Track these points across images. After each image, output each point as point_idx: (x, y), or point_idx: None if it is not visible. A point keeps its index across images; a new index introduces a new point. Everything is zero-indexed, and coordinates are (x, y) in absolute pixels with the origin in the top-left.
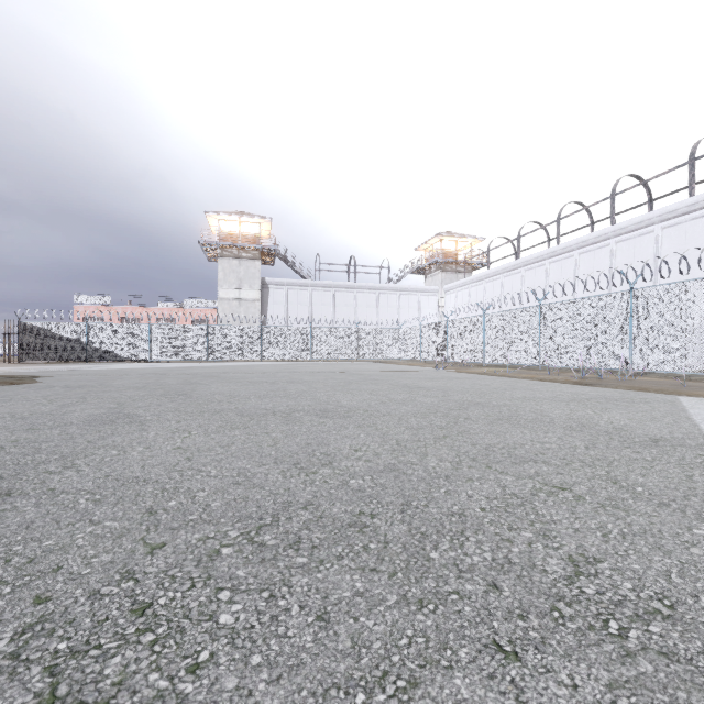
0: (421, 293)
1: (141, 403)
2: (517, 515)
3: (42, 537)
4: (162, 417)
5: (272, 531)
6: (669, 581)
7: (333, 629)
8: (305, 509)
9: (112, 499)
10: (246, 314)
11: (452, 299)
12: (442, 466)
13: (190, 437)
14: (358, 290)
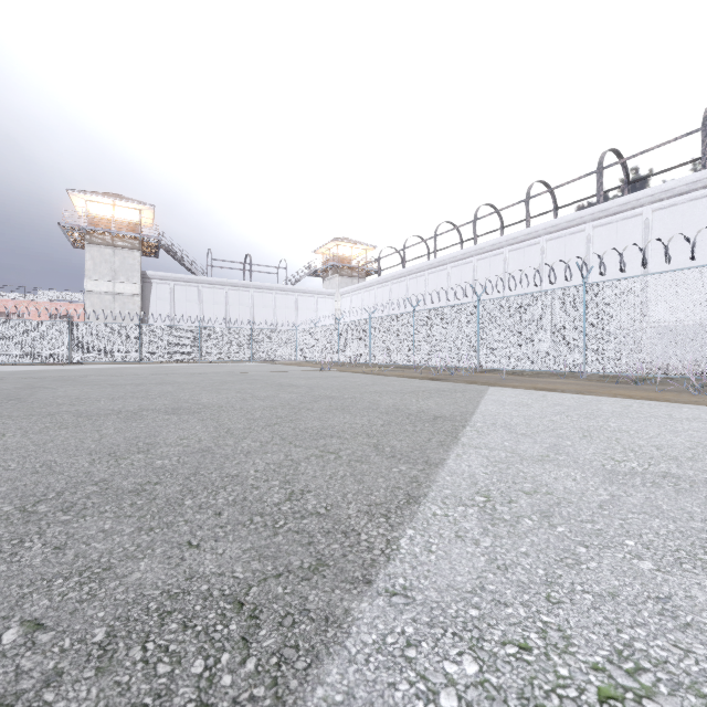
0: (319, 295)
1: None
2: (280, 472)
3: None
4: None
5: (50, 503)
6: (344, 497)
7: (64, 552)
8: (95, 485)
9: None
10: (123, 310)
11: (348, 303)
12: (251, 445)
13: (2, 438)
14: (254, 290)
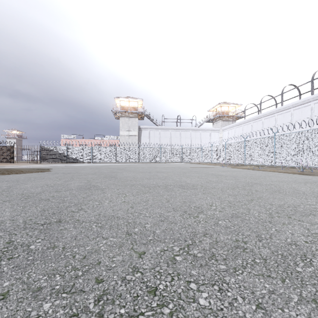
0: (211, 131)
1: (97, 180)
2: None
3: (84, 244)
4: (109, 187)
5: (195, 248)
6: None
7: (273, 316)
8: (205, 236)
9: (107, 226)
10: (132, 142)
11: (226, 134)
12: (263, 216)
13: (127, 196)
14: (181, 130)
